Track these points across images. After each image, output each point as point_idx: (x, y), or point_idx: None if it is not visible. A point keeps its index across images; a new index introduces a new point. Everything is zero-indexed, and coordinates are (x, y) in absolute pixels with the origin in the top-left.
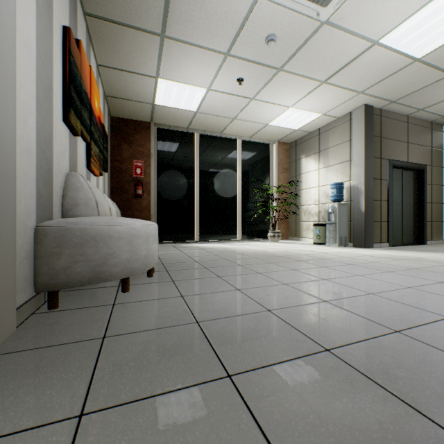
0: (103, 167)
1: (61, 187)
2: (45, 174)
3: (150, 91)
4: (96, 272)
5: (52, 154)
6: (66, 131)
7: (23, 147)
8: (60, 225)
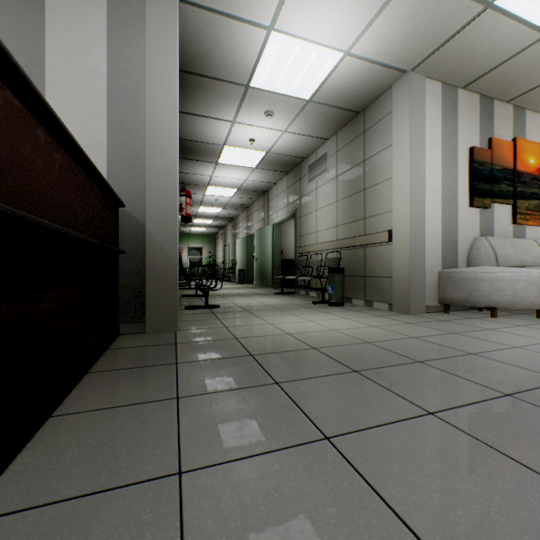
0: None
1: (467, 249)
2: (449, 245)
3: None
4: (464, 298)
5: (456, 232)
6: (475, 211)
7: (431, 237)
8: (447, 272)
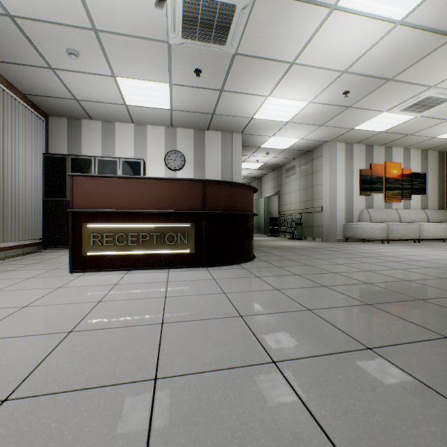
0: (409, 196)
1: (358, 214)
2: (349, 213)
3: (443, 140)
4: (352, 235)
5: (352, 207)
6: (362, 197)
7: (340, 210)
8: (346, 224)
